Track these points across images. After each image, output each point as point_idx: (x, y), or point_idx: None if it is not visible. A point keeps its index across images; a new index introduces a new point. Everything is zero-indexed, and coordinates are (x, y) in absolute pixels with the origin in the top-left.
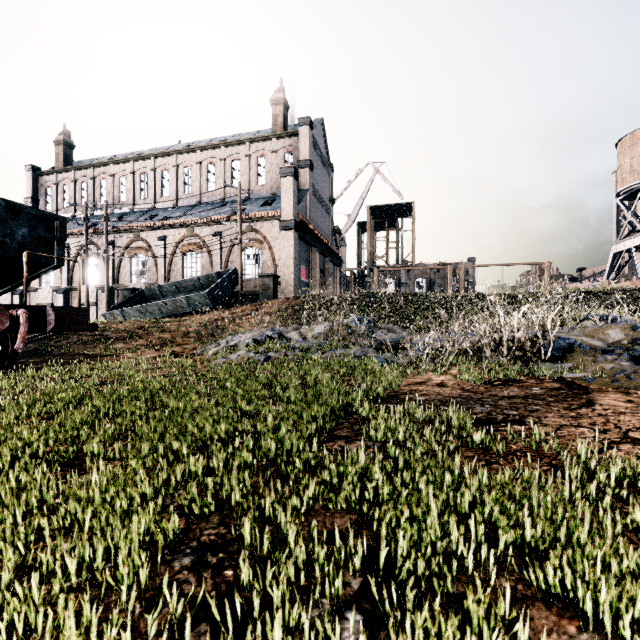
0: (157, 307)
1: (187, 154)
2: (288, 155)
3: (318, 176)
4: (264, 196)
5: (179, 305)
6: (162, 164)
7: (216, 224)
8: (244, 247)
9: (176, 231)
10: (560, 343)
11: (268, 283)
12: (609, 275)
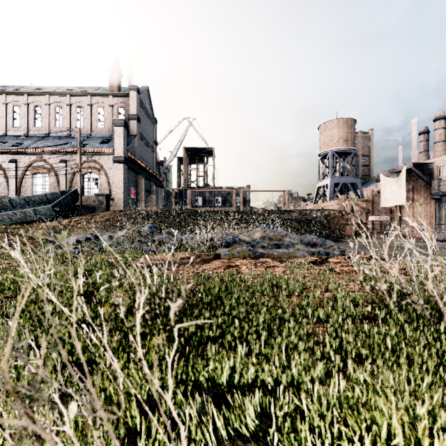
0: (7, 216)
1: (37, 96)
2: (121, 109)
3: (144, 126)
4: (103, 136)
5: (27, 215)
6: (13, 100)
7: (62, 154)
8: (85, 172)
9: (26, 156)
10: (230, 239)
11: (102, 200)
12: (315, 199)
